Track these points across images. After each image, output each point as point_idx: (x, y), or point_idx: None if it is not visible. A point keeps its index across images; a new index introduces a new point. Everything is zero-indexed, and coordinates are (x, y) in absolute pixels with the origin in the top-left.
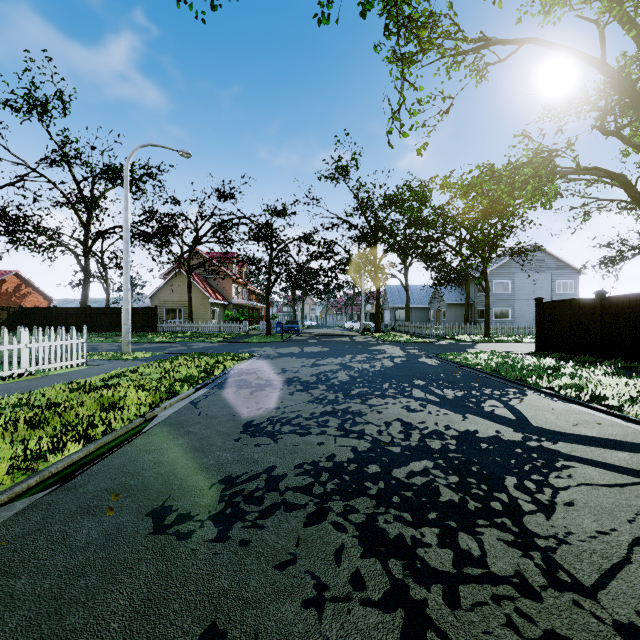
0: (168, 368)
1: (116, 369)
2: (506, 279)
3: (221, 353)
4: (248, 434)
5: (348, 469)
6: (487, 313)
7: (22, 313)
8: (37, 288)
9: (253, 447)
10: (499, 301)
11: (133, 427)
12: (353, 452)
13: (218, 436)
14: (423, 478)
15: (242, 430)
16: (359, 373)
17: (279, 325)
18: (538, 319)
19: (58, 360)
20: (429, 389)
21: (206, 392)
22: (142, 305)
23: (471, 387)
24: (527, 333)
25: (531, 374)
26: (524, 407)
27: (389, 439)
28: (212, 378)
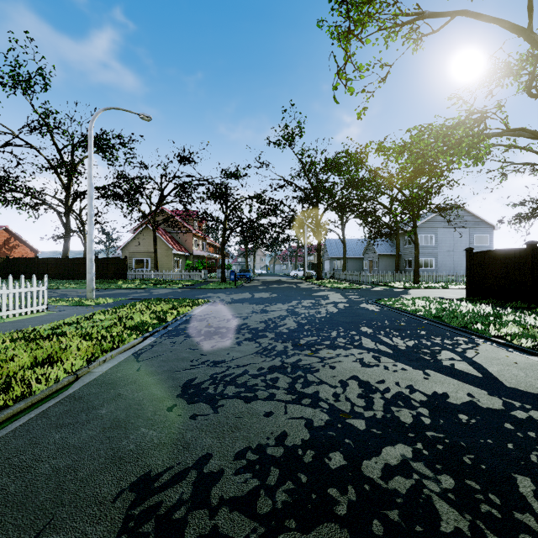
0: (122, 315)
1: (73, 315)
2: (430, 233)
3: (178, 299)
4: (185, 399)
5: (304, 461)
6: (416, 263)
7: (9, 263)
8: (24, 241)
9: (187, 420)
10: (424, 252)
11: (59, 388)
12: (308, 429)
13: (150, 402)
14: (406, 479)
15: (179, 393)
16: (306, 319)
17: (233, 273)
18: (468, 268)
19: (17, 307)
20: (378, 338)
21: (153, 341)
22: (115, 256)
23: (419, 335)
24: (451, 280)
25: (474, 321)
26: (484, 360)
27: (349, 407)
28: (163, 325)
